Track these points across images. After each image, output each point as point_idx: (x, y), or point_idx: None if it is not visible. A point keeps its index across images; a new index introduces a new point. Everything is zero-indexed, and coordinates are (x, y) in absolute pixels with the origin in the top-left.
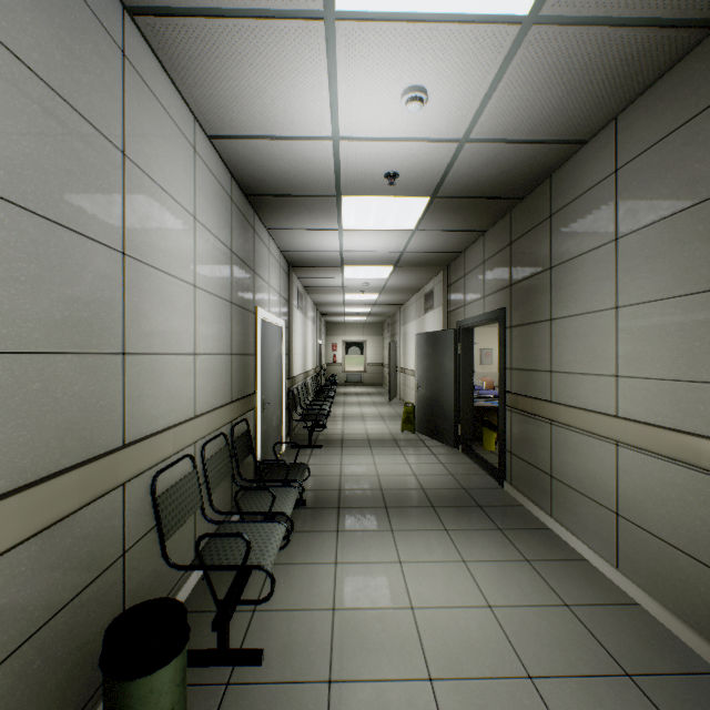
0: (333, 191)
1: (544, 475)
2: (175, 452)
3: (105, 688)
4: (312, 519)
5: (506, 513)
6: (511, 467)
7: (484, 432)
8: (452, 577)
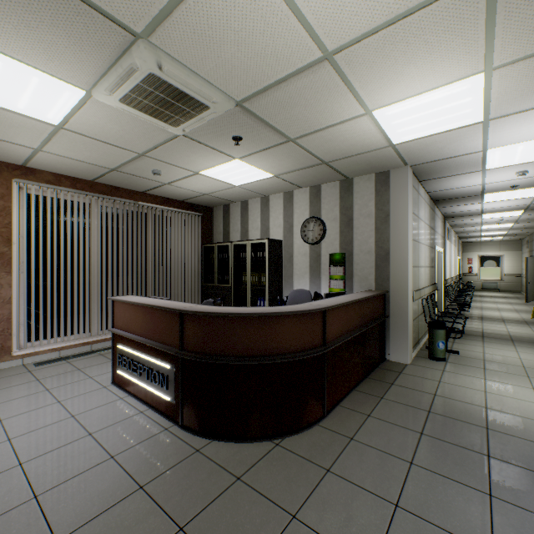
0: (479, 194)
1: None
2: (424, 295)
3: (430, 331)
4: (468, 337)
5: None
6: None
7: None
8: None
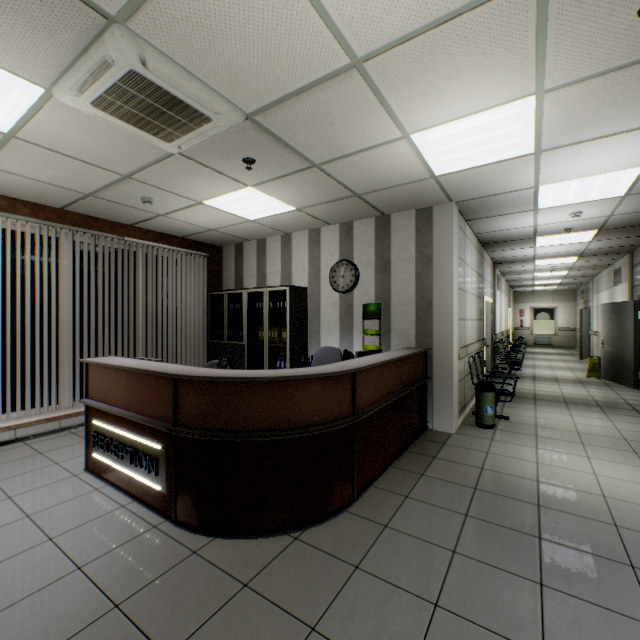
0: (531, 237)
1: None
2: (471, 352)
3: (477, 394)
4: (519, 400)
5: None
6: None
7: None
8: (599, 421)
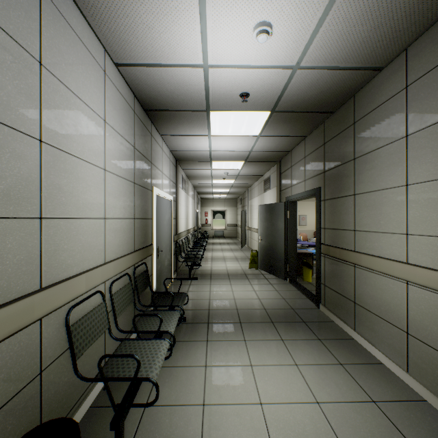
0: (204, 107)
1: (349, 301)
2: (87, 290)
3: None
4: (190, 332)
5: (322, 327)
6: (325, 295)
7: (304, 269)
8: (288, 377)
